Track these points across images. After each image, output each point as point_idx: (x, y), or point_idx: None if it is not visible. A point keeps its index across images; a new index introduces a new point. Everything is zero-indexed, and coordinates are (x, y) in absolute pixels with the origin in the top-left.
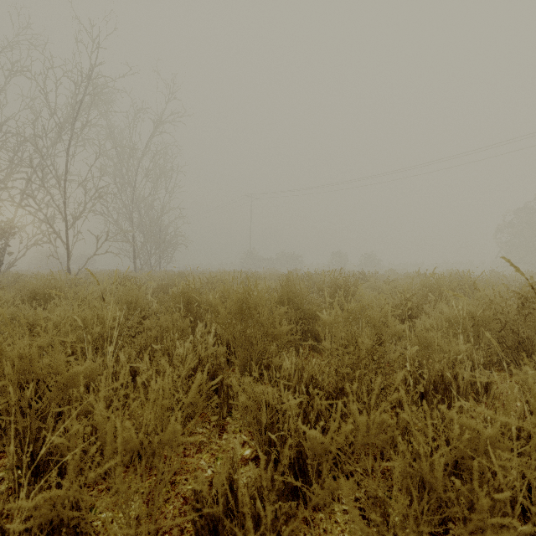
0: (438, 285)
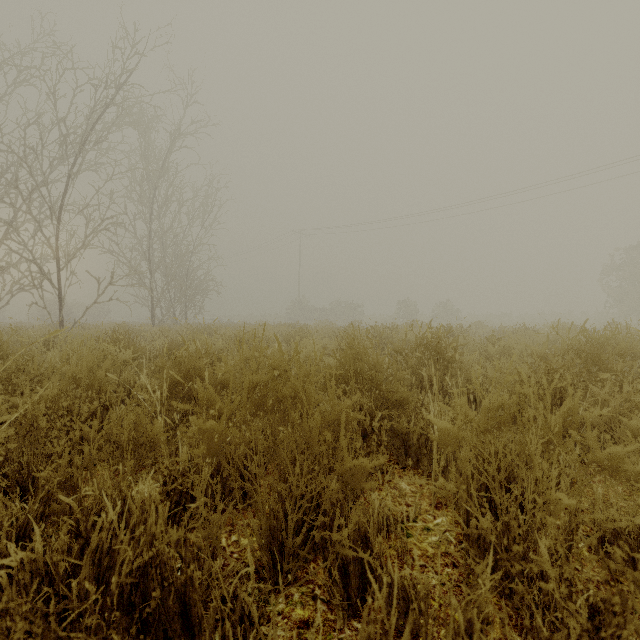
0: (592, 347)
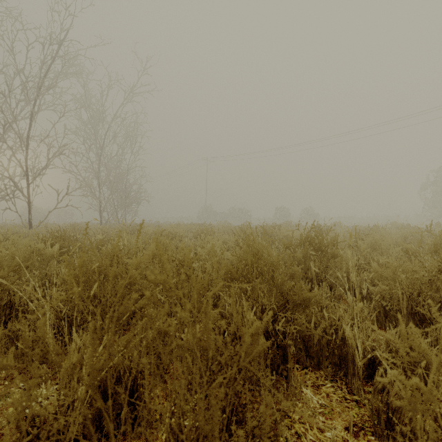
0: None
